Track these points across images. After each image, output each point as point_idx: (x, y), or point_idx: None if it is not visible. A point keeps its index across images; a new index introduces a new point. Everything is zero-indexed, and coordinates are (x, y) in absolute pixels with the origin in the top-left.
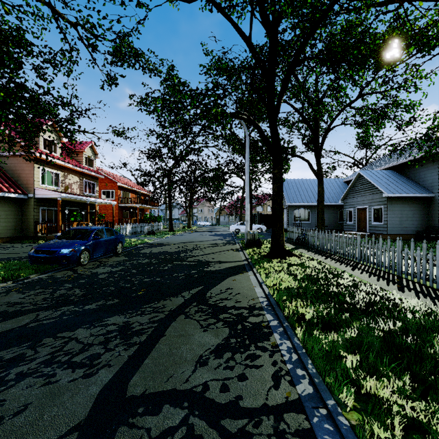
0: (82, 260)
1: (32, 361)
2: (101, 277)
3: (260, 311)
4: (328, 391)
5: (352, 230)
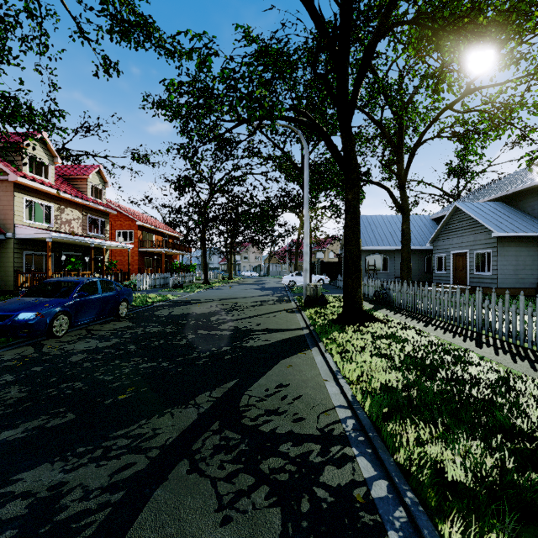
0: (56, 329)
1: None
2: (74, 360)
3: (344, 448)
4: None
5: (445, 282)
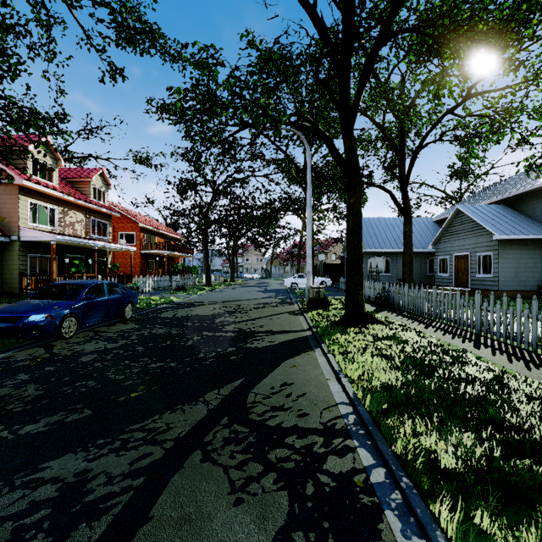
0: (65, 330)
1: None
2: (84, 360)
3: (345, 440)
4: None
5: (447, 284)
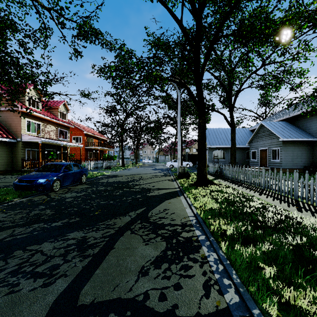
0: (54, 187)
1: (2, 271)
2: (68, 200)
3: (190, 228)
4: (252, 300)
5: (256, 165)
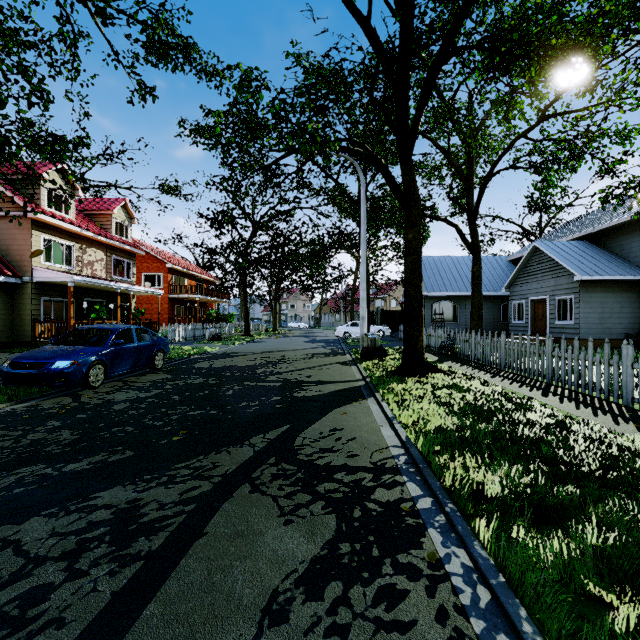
0: (92, 379)
1: None
2: (117, 408)
3: (395, 476)
4: None
5: (523, 333)
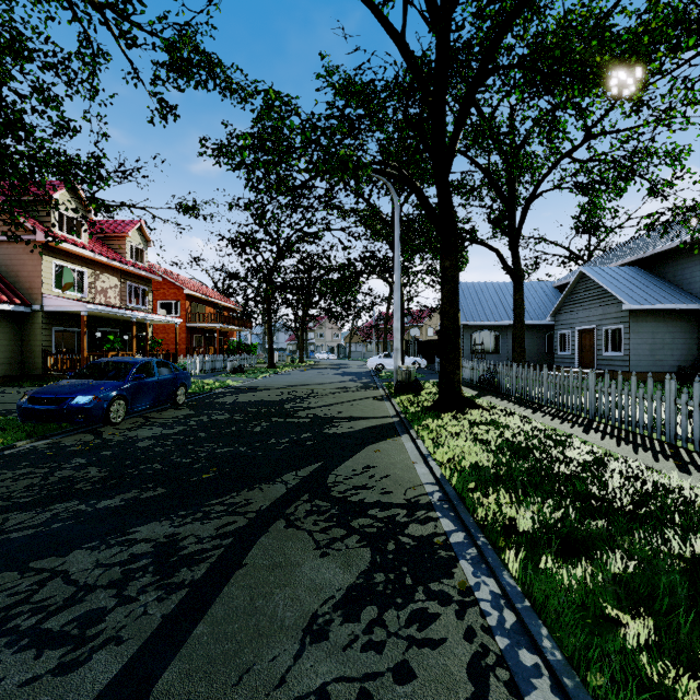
0: (113, 415)
1: None
2: (142, 445)
3: (428, 512)
4: None
5: (569, 365)
